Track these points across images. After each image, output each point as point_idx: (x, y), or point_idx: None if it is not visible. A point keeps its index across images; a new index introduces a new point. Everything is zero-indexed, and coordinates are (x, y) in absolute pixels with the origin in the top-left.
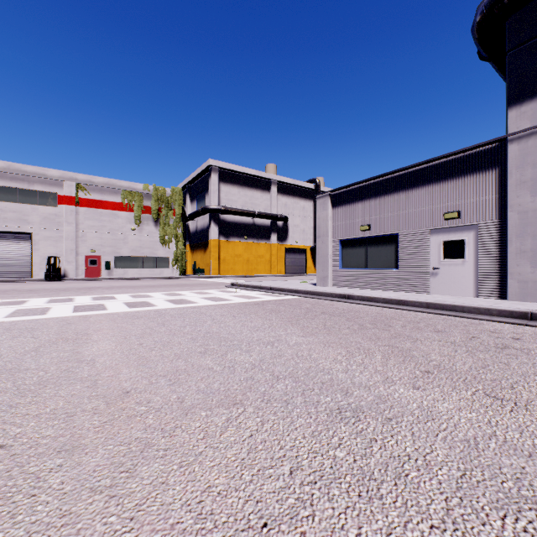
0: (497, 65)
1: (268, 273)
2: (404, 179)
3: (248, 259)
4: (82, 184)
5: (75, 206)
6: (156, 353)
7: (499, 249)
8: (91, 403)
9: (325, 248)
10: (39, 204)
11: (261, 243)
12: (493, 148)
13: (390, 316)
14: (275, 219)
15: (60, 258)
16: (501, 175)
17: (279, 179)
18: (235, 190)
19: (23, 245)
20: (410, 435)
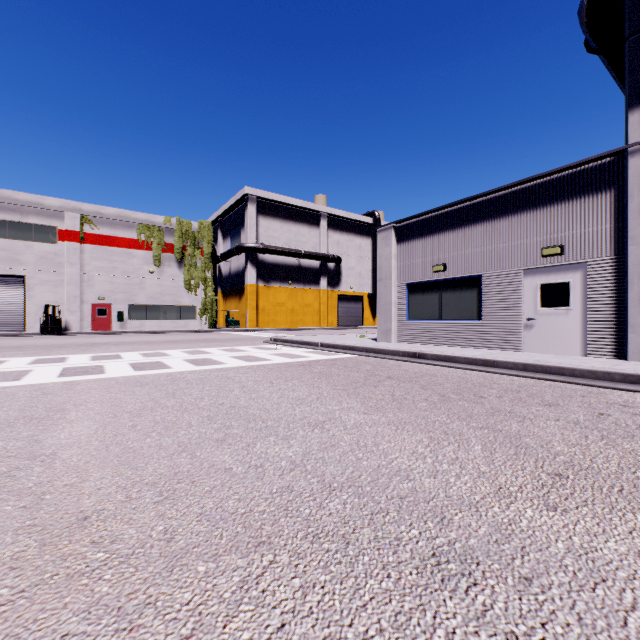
0: (609, 60)
1: (316, 326)
2: (490, 206)
3: (293, 309)
4: (88, 216)
5: (80, 243)
6: (151, 442)
7: (615, 294)
8: (16, 543)
9: (389, 294)
10: (35, 240)
11: (308, 289)
12: (607, 164)
13: (478, 382)
14: (326, 260)
15: (61, 307)
16: (618, 199)
17: (331, 212)
18: (277, 225)
19: (14, 291)
20: (576, 622)
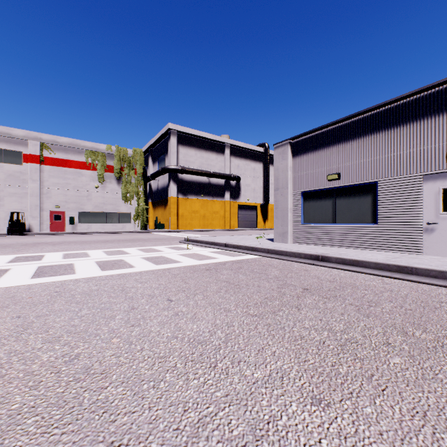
0: None
1: (222, 228)
2: (386, 117)
3: (204, 215)
4: (47, 143)
5: (40, 165)
6: None
7: None
8: None
9: (285, 201)
10: (4, 162)
11: (216, 201)
12: None
13: (419, 300)
14: (229, 179)
15: (25, 214)
16: None
17: (232, 143)
18: (192, 152)
19: None
20: None
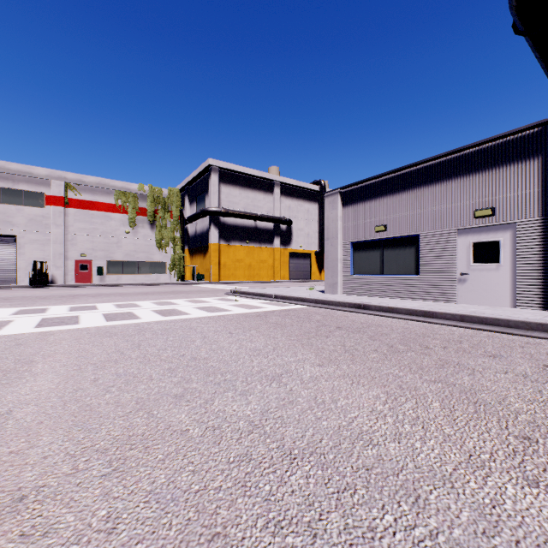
0: (535, 41)
1: (270, 279)
2: (426, 173)
3: (250, 264)
4: (72, 183)
5: (65, 207)
6: (110, 398)
7: (543, 252)
8: None
9: (335, 252)
10: (25, 204)
11: (263, 248)
12: (535, 134)
13: (421, 333)
14: (278, 222)
15: (48, 263)
16: (545, 165)
17: (283, 181)
18: (236, 192)
19: (6, 249)
20: None
